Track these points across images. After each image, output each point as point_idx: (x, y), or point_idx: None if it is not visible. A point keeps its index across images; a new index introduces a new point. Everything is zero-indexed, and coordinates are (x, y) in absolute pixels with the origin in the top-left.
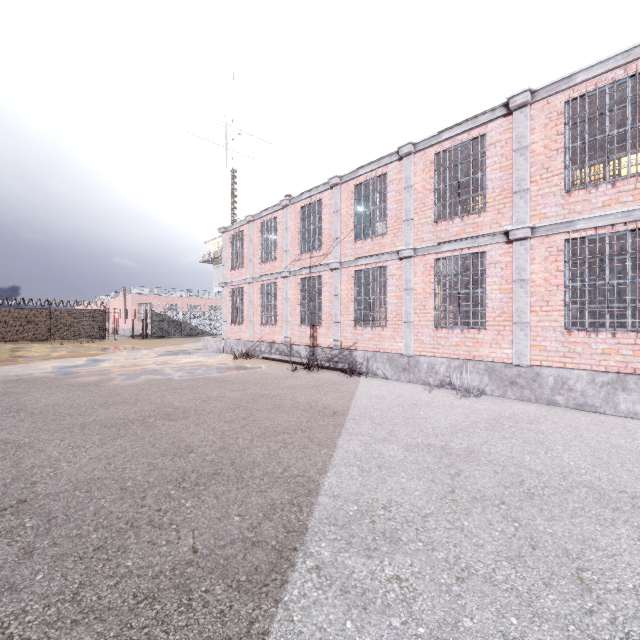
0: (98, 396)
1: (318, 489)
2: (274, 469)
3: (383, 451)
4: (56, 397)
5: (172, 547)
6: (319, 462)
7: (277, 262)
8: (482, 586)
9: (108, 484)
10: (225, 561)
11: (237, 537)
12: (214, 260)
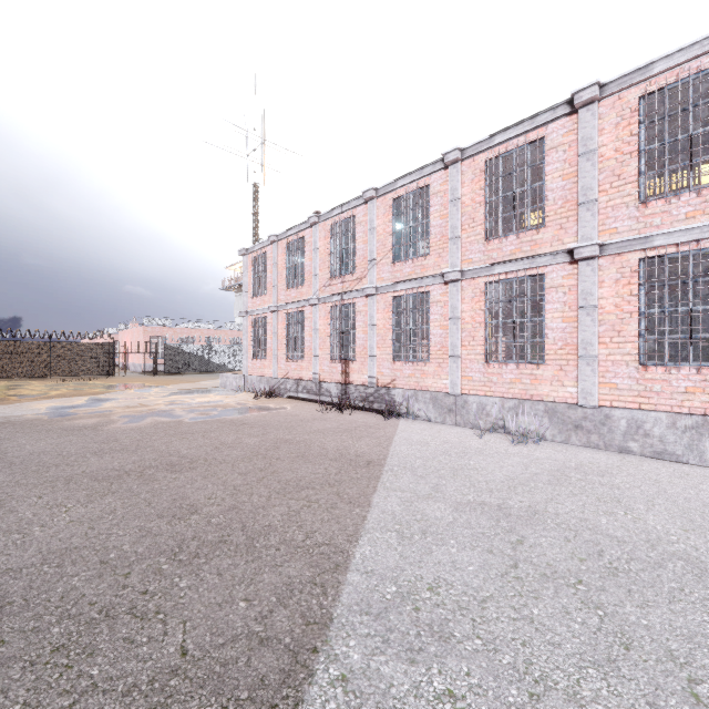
0: (93, 442)
1: (347, 563)
2: (294, 535)
3: (427, 511)
4: (44, 443)
5: (155, 647)
6: (349, 526)
7: (304, 288)
8: (565, 708)
9: (86, 556)
10: (222, 668)
11: (241, 632)
12: (236, 287)
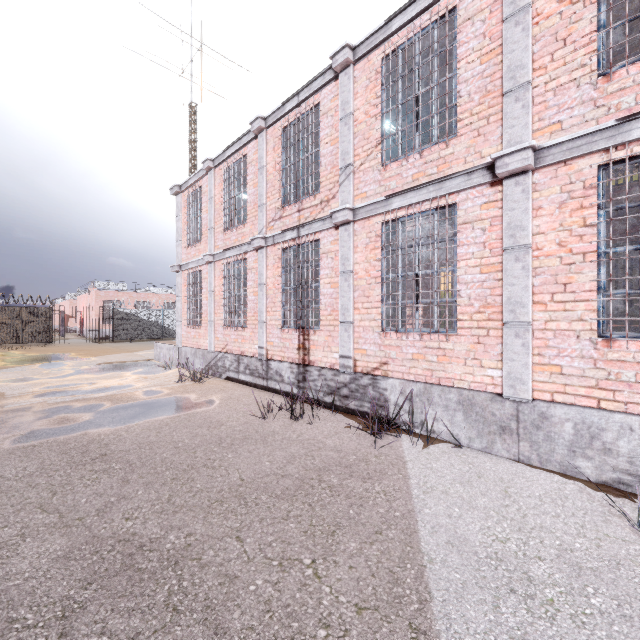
0: None
1: None
2: None
3: None
4: None
5: None
6: None
7: (247, 226)
8: None
9: None
10: None
11: None
12: None
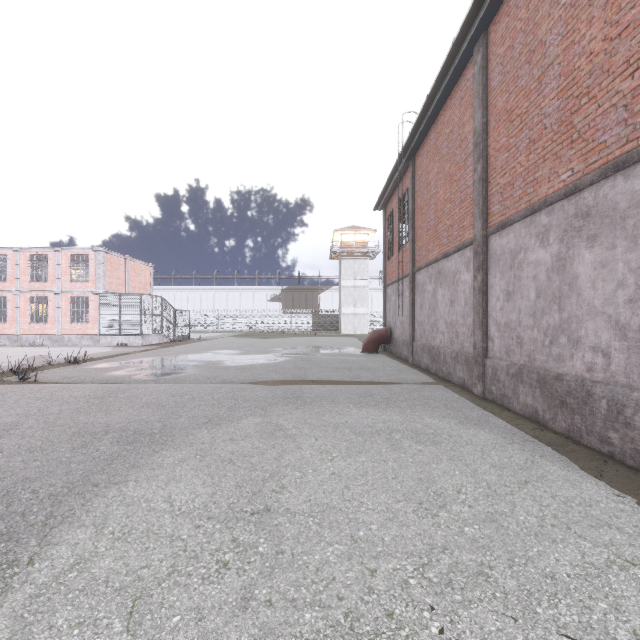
0: None
1: None
2: None
3: None
4: None
5: None
6: None
7: None
8: None
9: None
10: None
11: None
12: None
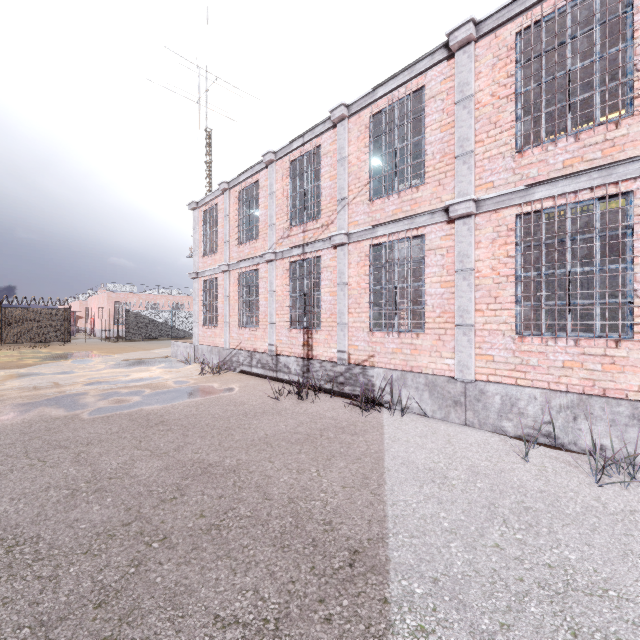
0: None
1: None
2: None
3: None
4: None
5: None
6: None
7: (259, 242)
8: None
9: None
10: None
11: None
12: None
